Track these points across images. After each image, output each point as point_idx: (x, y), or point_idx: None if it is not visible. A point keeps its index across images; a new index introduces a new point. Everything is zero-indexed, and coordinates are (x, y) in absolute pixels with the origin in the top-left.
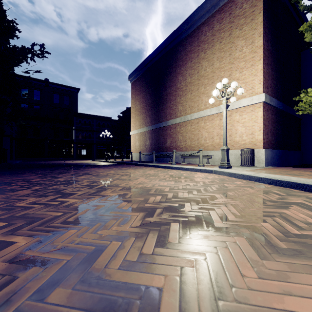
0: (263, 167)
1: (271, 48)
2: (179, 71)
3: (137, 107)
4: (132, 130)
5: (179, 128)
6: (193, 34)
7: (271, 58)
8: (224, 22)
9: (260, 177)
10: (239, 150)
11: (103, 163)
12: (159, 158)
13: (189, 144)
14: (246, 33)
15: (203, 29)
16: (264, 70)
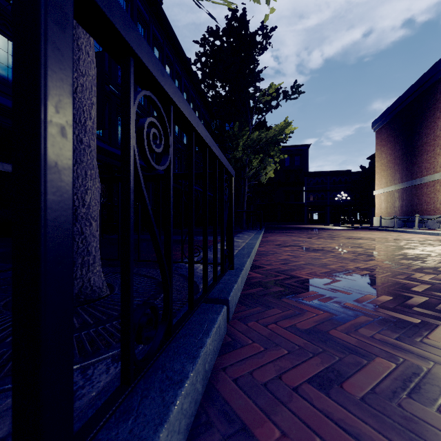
0: None
1: None
2: (439, 116)
3: (383, 161)
4: (377, 189)
5: (439, 186)
6: None
7: None
8: None
9: None
10: None
11: (338, 227)
12: (411, 223)
13: None
14: None
15: None
16: None
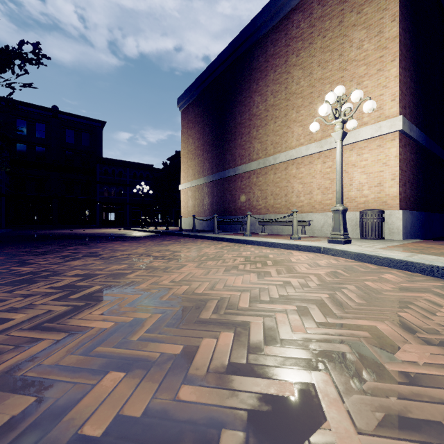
0: (403, 242)
1: (409, 43)
2: (256, 89)
3: (190, 148)
4: (183, 183)
5: (256, 179)
6: (279, 27)
7: (410, 59)
8: (330, 3)
9: (435, 266)
10: (356, 213)
11: (136, 232)
12: (224, 226)
13: (271, 202)
14: (369, 18)
15: (294, 19)
16: (400, 78)
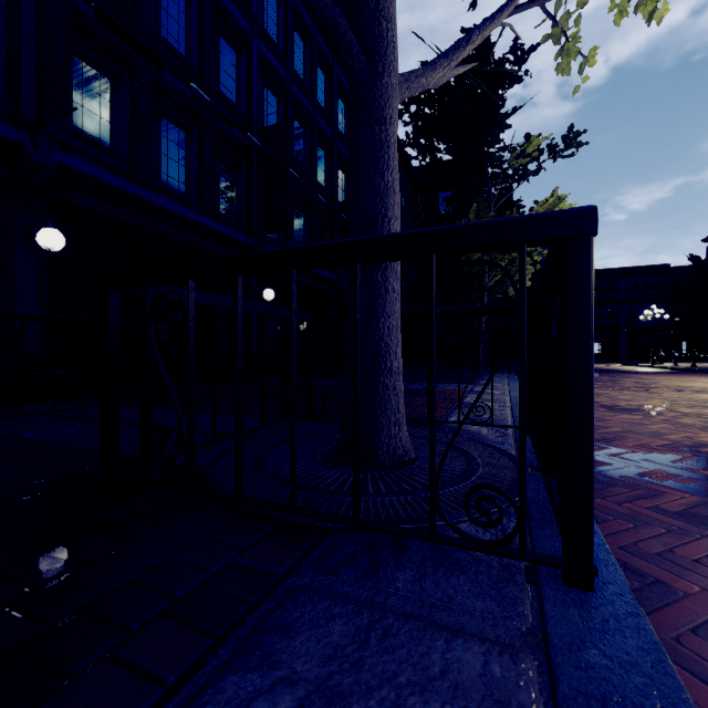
0: None
1: None
2: None
3: None
4: None
5: None
6: None
7: None
8: None
9: None
10: None
11: (646, 369)
12: None
13: None
14: None
15: None
16: None
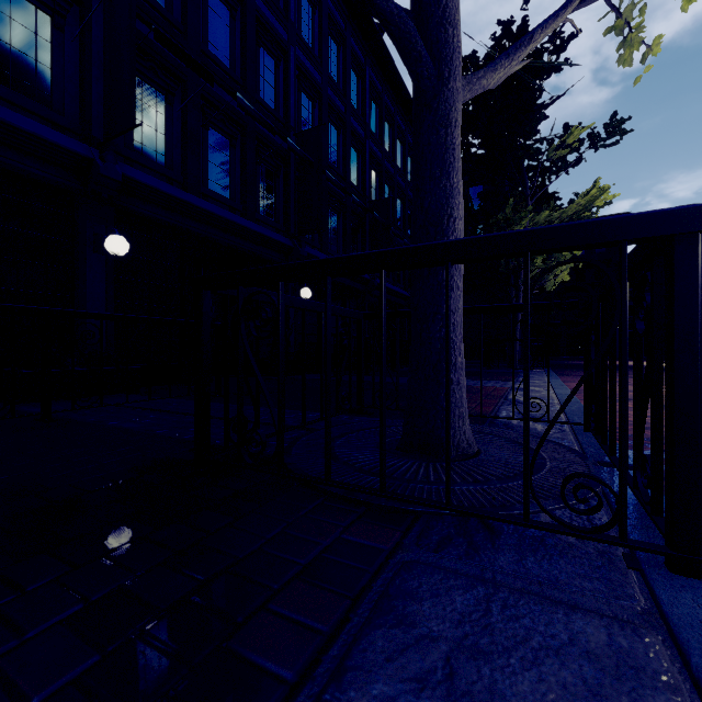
0: None
1: None
2: None
3: None
4: None
5: None
6: None
7: None
8: None
9: None
10: None
11: None
12: None
13: None
14: None
15: None
16: None
